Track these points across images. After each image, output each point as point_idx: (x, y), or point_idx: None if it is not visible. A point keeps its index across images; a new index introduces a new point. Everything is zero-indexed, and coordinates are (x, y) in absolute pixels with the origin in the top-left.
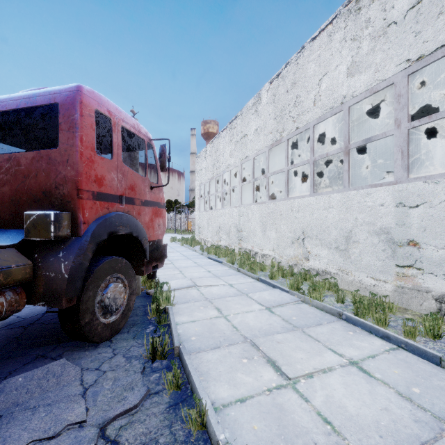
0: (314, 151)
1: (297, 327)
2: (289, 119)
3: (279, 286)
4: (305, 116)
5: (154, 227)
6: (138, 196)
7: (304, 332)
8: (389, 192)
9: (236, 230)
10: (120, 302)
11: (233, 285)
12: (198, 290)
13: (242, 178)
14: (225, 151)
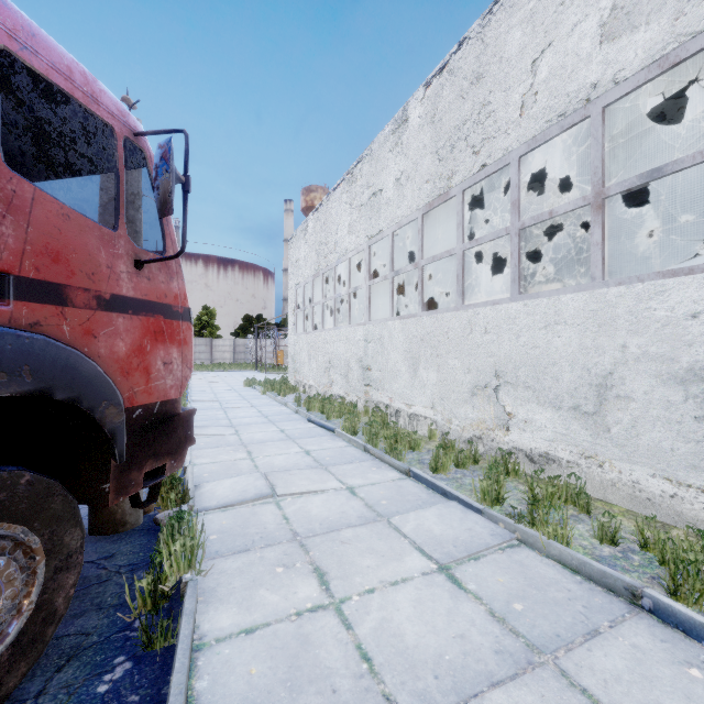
0: (520, 210)
1: (539, 647)
2: (466, 150)
3: (457, 496)
4: (501, 140)
5: (148, 368)
6: (82, 281)
7: (564, 672)
8: None
9: (359, 367)
10: None
11: (356, 490)
12: (278, 508)
13: (371, 271)
14: (340, 225)
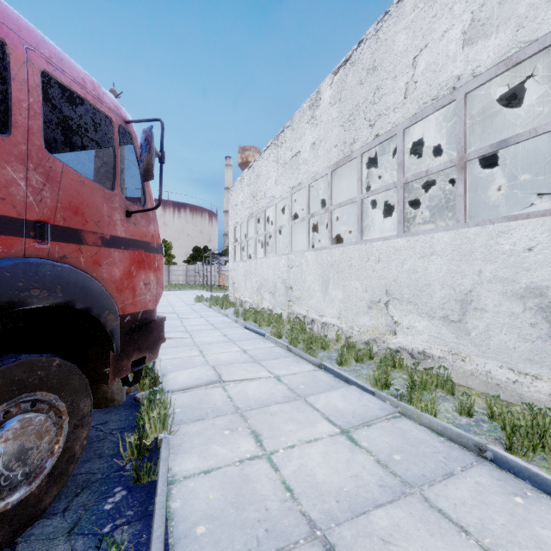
0: (404, 169)
1: (410, 483)
2: (364, 123)
3: (356, 382)
4: (390, 116)
5: (134, 287)
6: (92, 227)
7: (426, 499)
8: (543, 228)
9: (283, 287)
10: (40, 453)
11: (281, 378)
12: (224, 391)
13: (292, 214)
14: (269, 178)
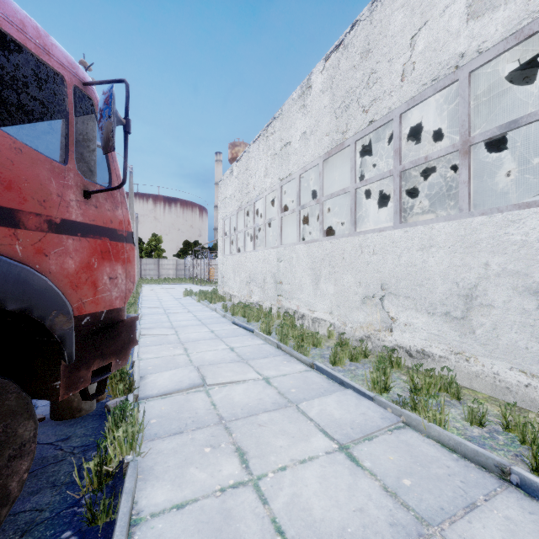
0: (401, 156)
1: (427, 520)
2: (357, 109)
3: (352, 385)
4: (386, 100)
5: (96, 282)
6: (33, 207)
7: None
8: None
9: (273, 281)
10: None
11: (270, 380)
12: (207, 396)
13: (282, 206)
14: (258, 170)
